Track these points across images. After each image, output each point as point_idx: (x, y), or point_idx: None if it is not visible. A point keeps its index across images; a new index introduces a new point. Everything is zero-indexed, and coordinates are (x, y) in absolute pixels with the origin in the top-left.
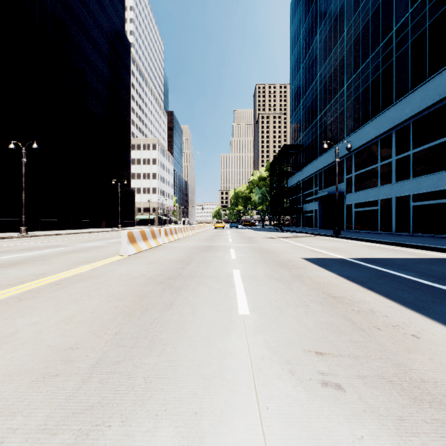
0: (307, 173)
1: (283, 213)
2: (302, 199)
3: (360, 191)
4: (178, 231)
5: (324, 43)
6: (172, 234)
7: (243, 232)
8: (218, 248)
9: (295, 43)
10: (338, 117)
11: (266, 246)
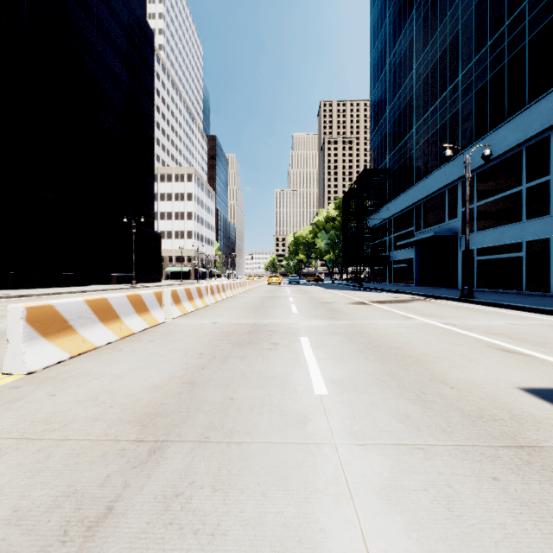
0: (397, 208)
1: (363, 264)
2: (389, 244)
3: (488, 229)
4: (204, 292)
5: (424, 21)
6: (192, 299)
7: (310, 291)
8: (273, 335)
9: (377, 32)
10: (447, 123)
11: (371, 327)
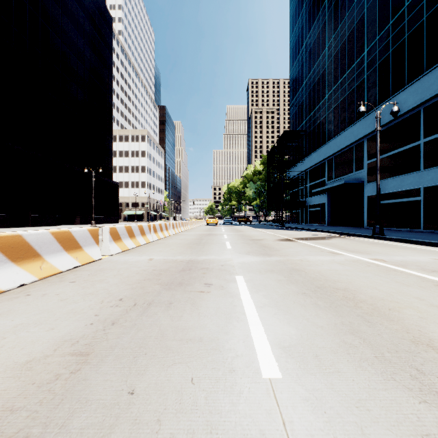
0: (312, 162)
1: (284, 208)
2: (305, 192)
3: (390, 178)
4: (147, 230)
5: (334, 8)
6: (133, 236)
7: (241, 230)
8: (207, 273)
9: (295, 19)
10: (355, 91)
11: (305, 264)
